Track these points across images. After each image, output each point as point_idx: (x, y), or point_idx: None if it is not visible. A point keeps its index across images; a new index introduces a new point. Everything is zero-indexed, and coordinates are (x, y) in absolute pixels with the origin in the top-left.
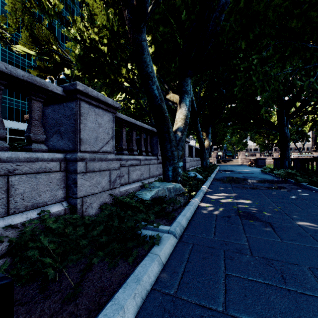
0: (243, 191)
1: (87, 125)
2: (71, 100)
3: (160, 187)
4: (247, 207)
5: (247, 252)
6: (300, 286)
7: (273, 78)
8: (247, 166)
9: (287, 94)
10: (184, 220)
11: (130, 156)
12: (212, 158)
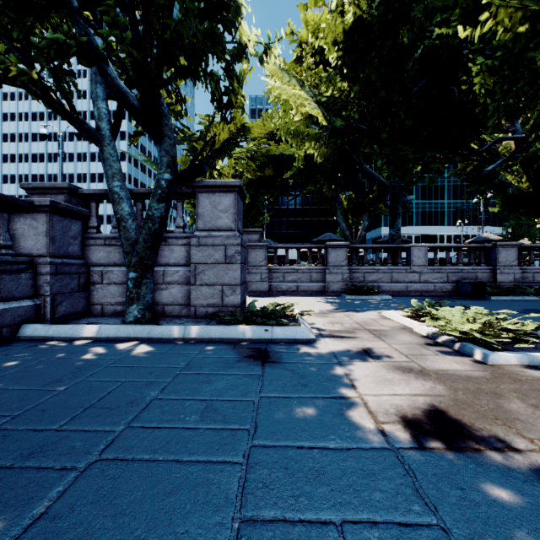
0: None
1: (501, 256)
2: (494, 248)
3: None
4: None
5: None
6: None
7: None
8: None
9: None
10: None
11: (536, 267)
12: None
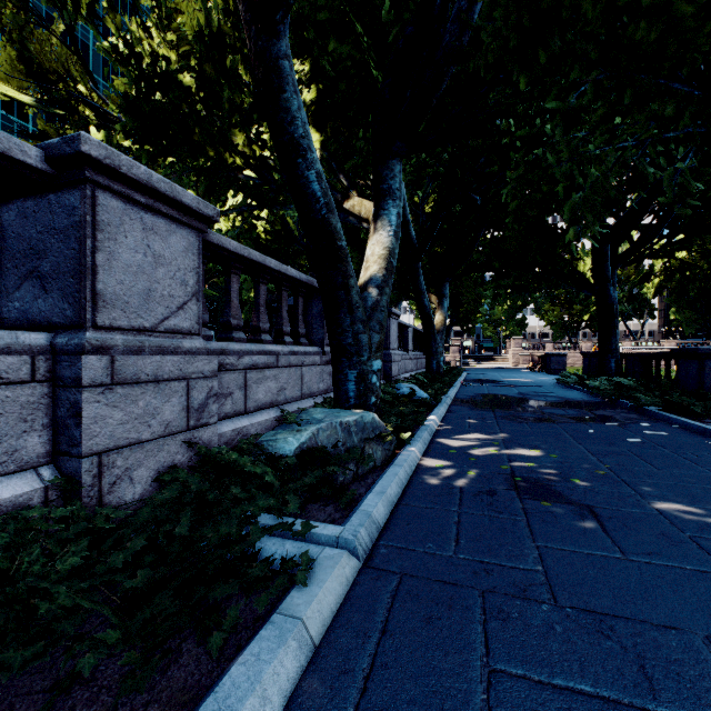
0: (522, 428)
1: (119, 257)
2: (69, 186)
3: (324, 420)
4: (534, 467)
5: (542, 593)
6: (695, 702)
7: (593, 158)
8: (527, 371)
9: (613, 212)
10: (381, 507)
11: (250, 345)
12: (451, 354)
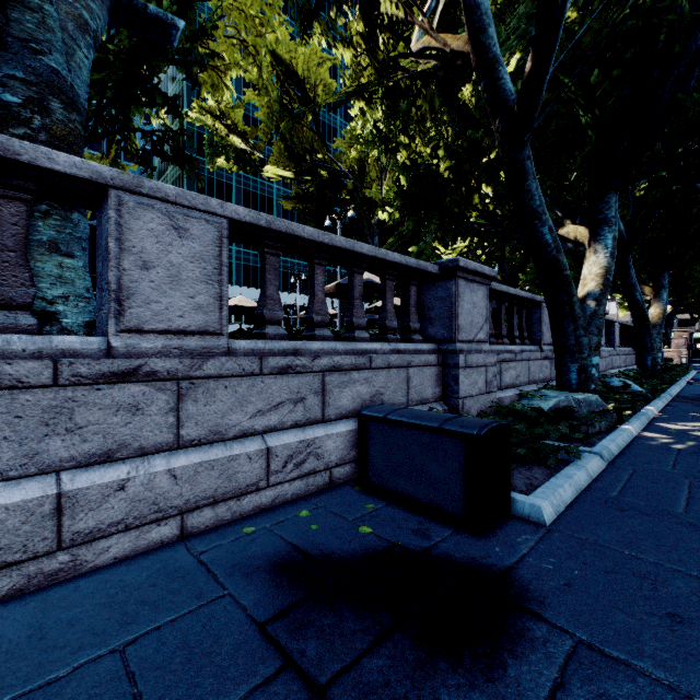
0: None
1: (463, 307)
2: (446, 279)
3: (559, 396)
4: None
5: None
6: None
7: None
8: None
9: None
10: (613, 446)
11: (500, 347)
12: (672, 349)
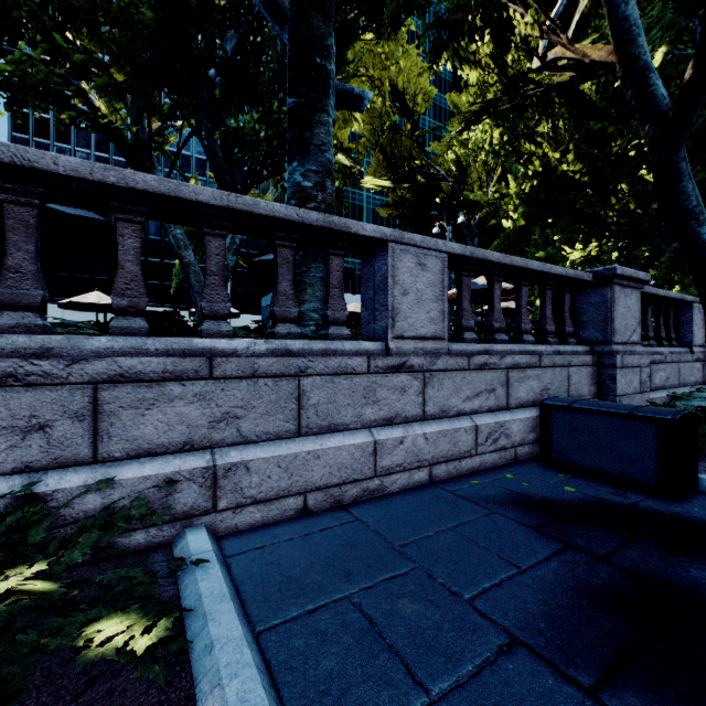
0: None
1: (618, 312)
2: (600, 286)
3: None
4: None
5: None
6: None
7: None
8: None
9: None
10: None
11: (648, 348)
12: None
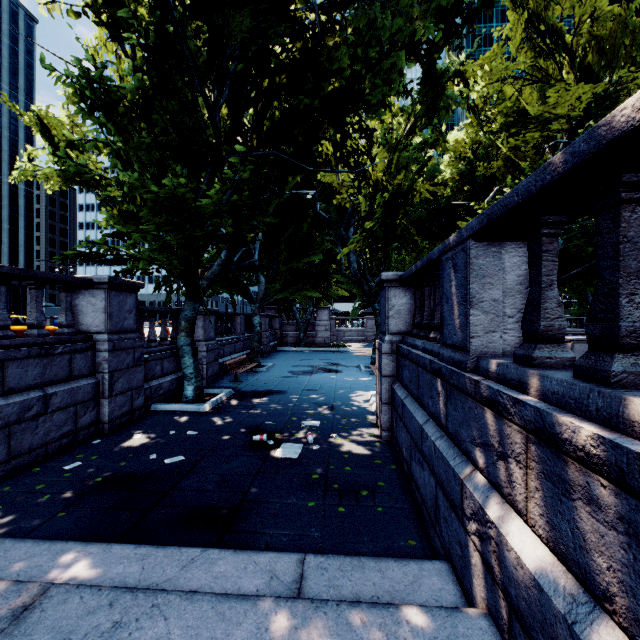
0: None
1: None
2: None
3: None
4: None
5: None
6: None
7: None
8: None
9: None
10: None
11: None
12: None
